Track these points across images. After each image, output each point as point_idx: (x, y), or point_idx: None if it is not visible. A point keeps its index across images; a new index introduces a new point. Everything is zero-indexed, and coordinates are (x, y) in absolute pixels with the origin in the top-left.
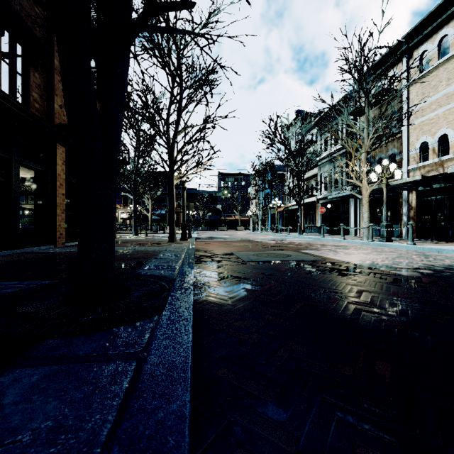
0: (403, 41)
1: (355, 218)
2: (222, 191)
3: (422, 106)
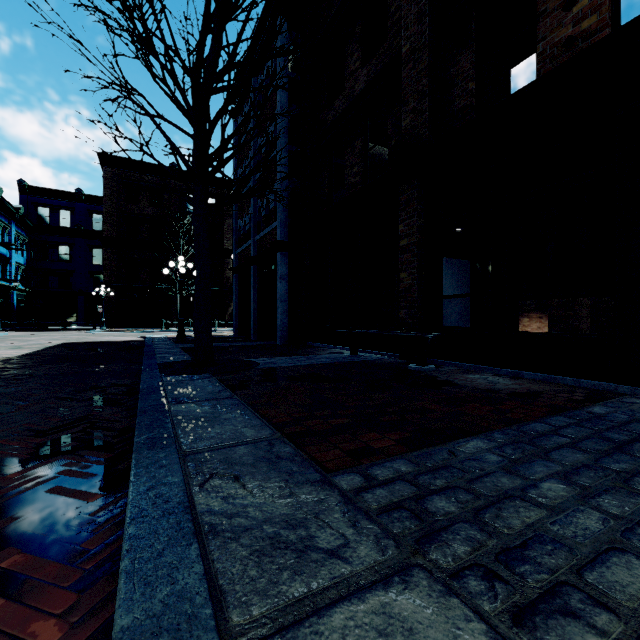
0: None
1: None
2: None
3: None
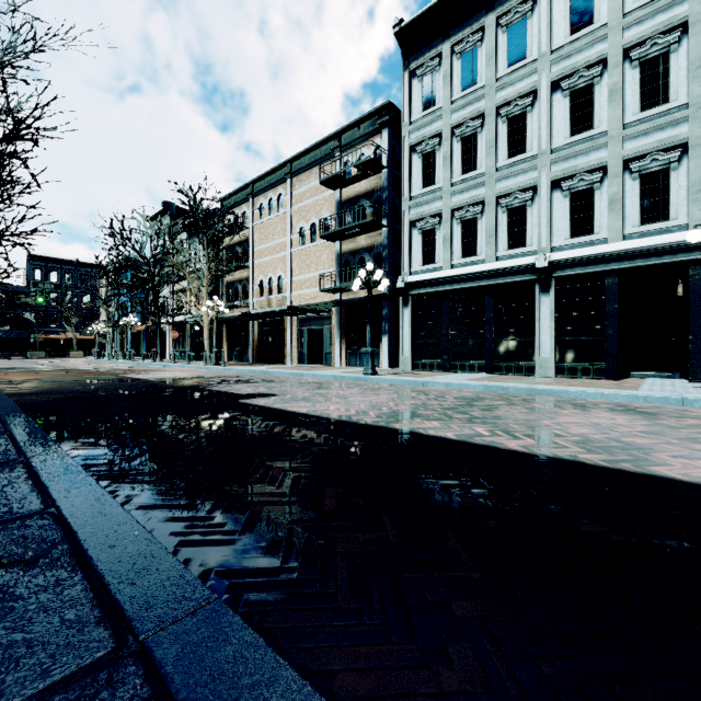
0: (250, 185)
1: (219, 343)
2: (33, 298)
3: (261, 249)
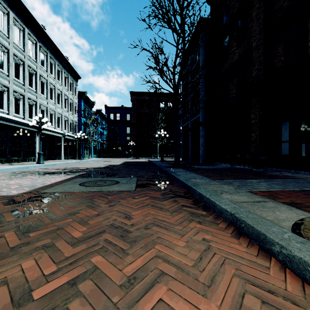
0: None
1: None
2: None
3: None
